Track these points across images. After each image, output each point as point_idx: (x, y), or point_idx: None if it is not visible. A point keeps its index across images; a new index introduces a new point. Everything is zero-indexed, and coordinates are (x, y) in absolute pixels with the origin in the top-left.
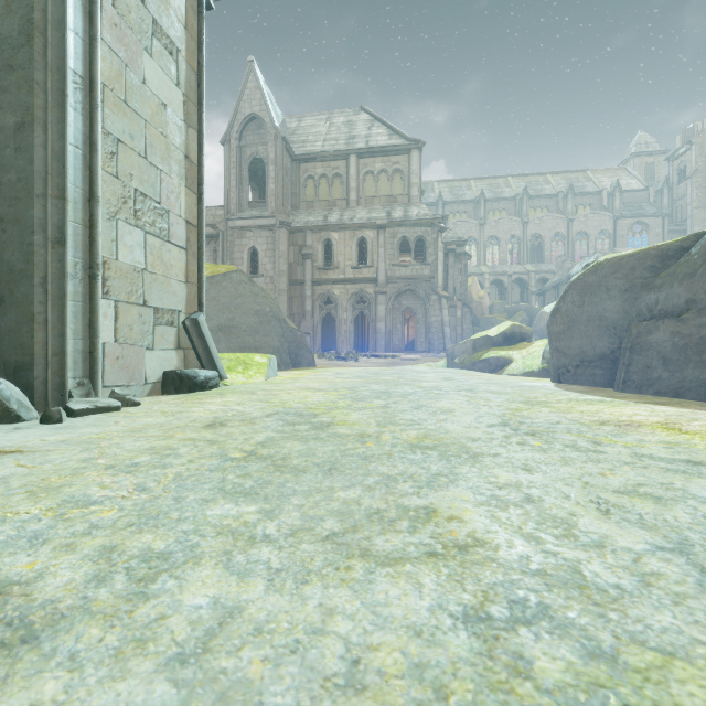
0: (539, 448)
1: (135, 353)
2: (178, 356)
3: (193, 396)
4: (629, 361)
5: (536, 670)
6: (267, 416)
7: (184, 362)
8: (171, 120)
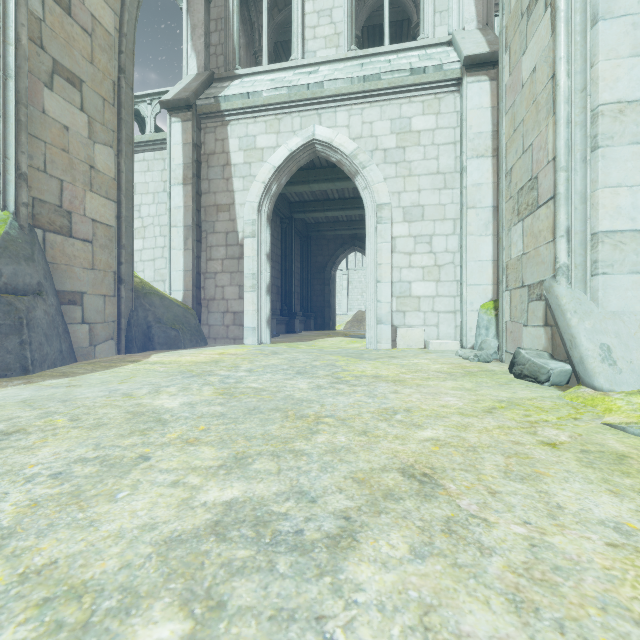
0: (284, 351)
1: (518, 329)
2: (546, 335)
3: (480, 368)
4: (30, 339)
5: (319, 349)
6: (377, 358)
7: (553, 343)
8: (540, 69)
